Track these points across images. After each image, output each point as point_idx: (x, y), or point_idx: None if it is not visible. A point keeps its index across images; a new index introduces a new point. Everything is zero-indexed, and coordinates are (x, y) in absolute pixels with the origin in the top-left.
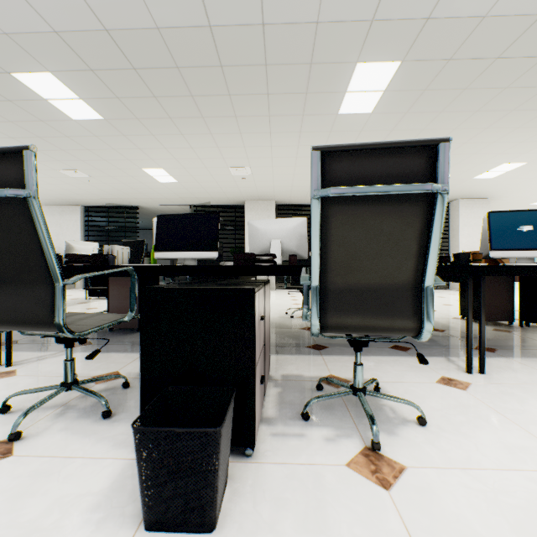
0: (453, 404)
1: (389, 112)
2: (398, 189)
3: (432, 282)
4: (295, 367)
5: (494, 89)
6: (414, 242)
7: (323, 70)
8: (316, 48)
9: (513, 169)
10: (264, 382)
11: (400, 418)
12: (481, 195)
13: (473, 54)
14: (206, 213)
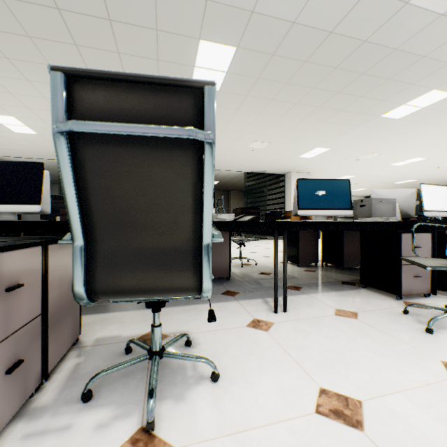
0: (252, 349)
1: (233, 92)
2: (156, 130)
3: (210, 238)
4: (118, 326)
5: (306, 87)
6: (188, 196)
7: (170, 39)
8: (159, 14)
9: (323, 153)
10: (45, 359)
11: (198, 375)
12: (305, 170)
13: (289, 55)
14: (28, 162)
